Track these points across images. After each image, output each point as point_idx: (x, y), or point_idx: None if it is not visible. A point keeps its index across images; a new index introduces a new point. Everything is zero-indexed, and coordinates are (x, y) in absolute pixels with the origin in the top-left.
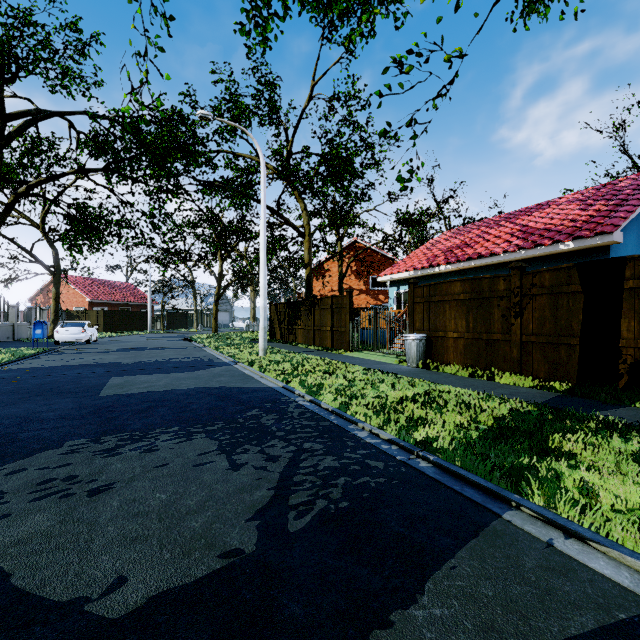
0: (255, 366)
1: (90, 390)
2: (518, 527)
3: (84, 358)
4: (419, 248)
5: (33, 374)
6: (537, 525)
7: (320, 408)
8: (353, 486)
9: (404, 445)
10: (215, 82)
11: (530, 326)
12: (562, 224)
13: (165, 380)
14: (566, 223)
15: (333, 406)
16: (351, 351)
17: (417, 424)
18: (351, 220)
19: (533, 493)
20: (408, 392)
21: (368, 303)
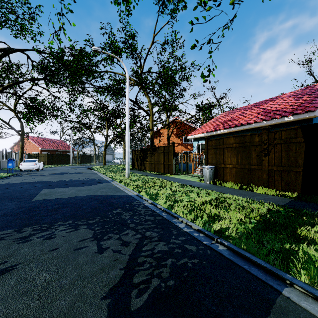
0: (122, 183)
1: (28, 197)
2: (296, 303)
3: (32, 178)
4: (209, 121)
5: (1, 187)
6: (309, 301)
7: (157, 208)
8: (177, 266)
9: (208, 234)
10: (103, 34)
11: (273, 161)
12: (286, 107)
13: (72, 191)
14: (288, 107)
15: (164, 207)
16: (174, 174)
17: (214, 219)
18: (174, 107)
19: (298, 272)
20: (206, 198)
21: (182, 150)
